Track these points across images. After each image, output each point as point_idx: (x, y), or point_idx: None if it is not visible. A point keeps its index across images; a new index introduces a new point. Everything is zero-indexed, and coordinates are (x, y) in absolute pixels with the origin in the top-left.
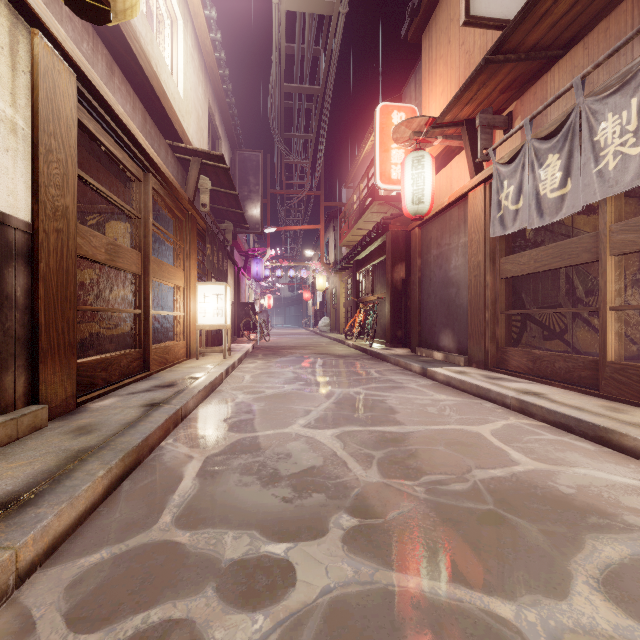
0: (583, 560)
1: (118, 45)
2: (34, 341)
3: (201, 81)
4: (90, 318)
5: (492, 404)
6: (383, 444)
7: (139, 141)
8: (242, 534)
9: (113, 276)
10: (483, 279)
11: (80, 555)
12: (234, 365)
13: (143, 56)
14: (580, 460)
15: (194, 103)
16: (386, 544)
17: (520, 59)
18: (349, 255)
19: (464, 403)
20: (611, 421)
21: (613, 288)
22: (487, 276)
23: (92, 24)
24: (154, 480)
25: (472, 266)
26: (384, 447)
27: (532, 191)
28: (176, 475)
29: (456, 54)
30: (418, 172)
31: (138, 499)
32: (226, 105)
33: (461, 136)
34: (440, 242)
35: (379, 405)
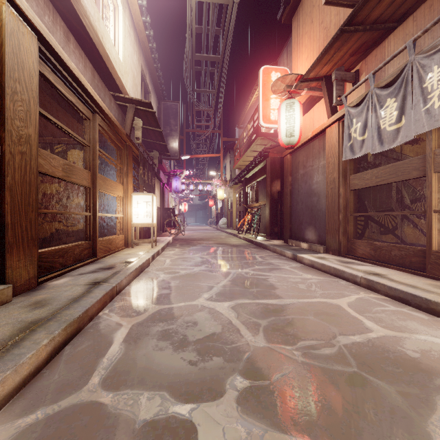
0: (438, 421)
1: (73, 20)
2: (2, 236)
3: (136, 51)
4: (56, 219)
5: (346, 282)
6: (267, 314)
7: (88, 89)
8: (155, 395)
9: (72, 189)
10: (337, 190)
11: (19, 416)
12: (158, 252)
13: (92, 29)
14: (419, 328)
15: (131, 66)
16: (273, 405)
17: (366, 29)
18: (240, 174)
19: (325, 281)
20: (439, 297)
21: (437, 196)
22: (340, 188)
23: (53, 4)
24: (90, 345)
25: (329, 181)
26: (268, 317)
27: (374, 126)
28: (107, 340)
29: (317, 30)
30: (290, 114)
31: (75, 362)
32: (154, 69)
33: (321, 88)
34: (305, 164)
35: (263, 282)
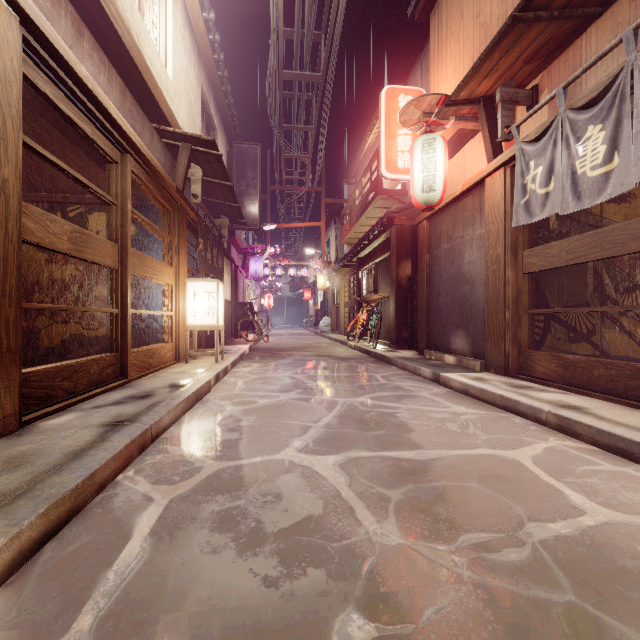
0: None
1: (88, 4)
2: None
3: (193, 64)
4: (70, 318)
5: (522, 419)
6: (400, 478)
7: (111, 113)
8: None
9: (95, 272)
10: (503, 274)
11: None
12: (226, 369)
13: (120, 21)
14: None
15: (185, 86)
16: None
17: (552, 17)
18: (351, 252)
19: (489, 417)
20: None
21: None
22: (508, 271)
23: None
24: (89, 541)
25: (490, 260)
26: (401, 483)
27: (566, 170)
28: (122, 532)
29: (470, 28)
30: (429, 156)
31: (55, 579)
32: (222, 93)
33: (476, 117)
34: (451, 235)
35: (389, 420)
